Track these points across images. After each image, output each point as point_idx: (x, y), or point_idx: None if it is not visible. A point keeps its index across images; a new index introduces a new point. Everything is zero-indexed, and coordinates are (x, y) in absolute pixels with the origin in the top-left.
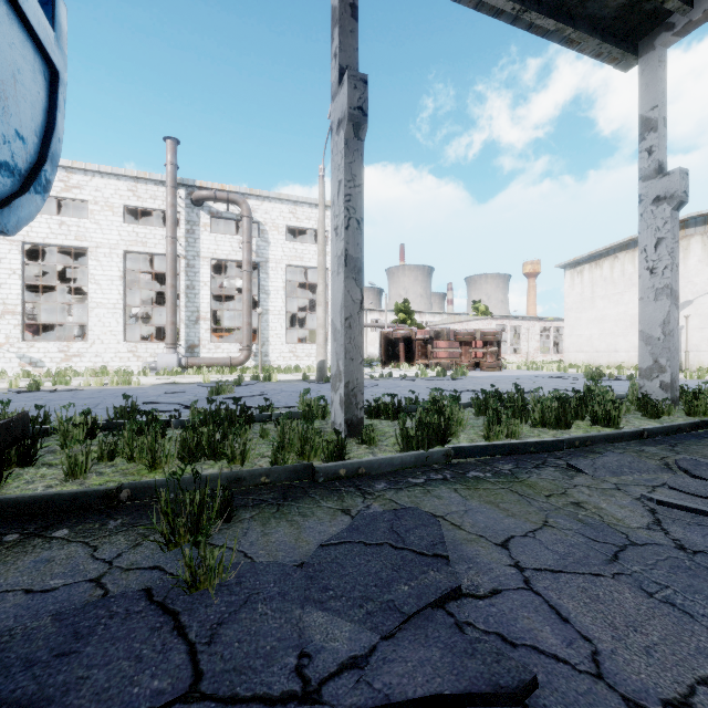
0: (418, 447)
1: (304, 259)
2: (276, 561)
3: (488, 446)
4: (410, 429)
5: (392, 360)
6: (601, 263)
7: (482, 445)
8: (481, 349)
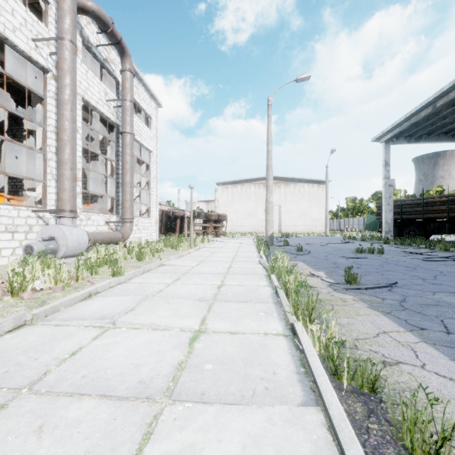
0: None
1: (142, 137)
2: None
3: None
4: None
5: (169, 231)
6: (237, 186)
7: None
8: (216, 224)
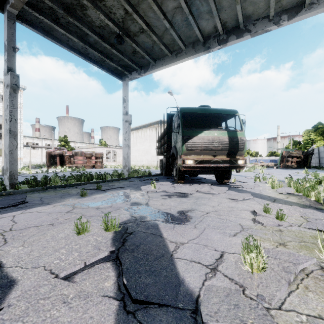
0: (34, 187)
1: None
2: None
3: (57, 185)
4: (33, 183)
5: (53, 164)
6: (138, 131)
7: (55, 185)
8: (95, 160)
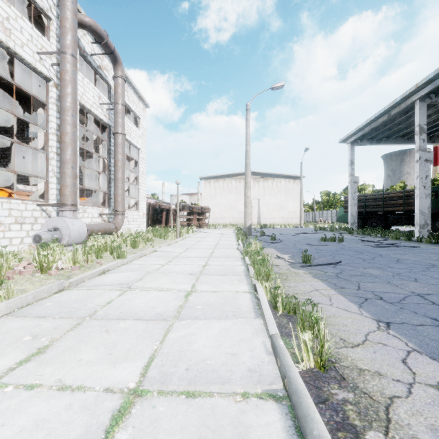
0: None
1: (131, 136)
2: None
3: None
4: None
5: (155, 223)
6: (219, 180)
7: None
8: (199, 216)
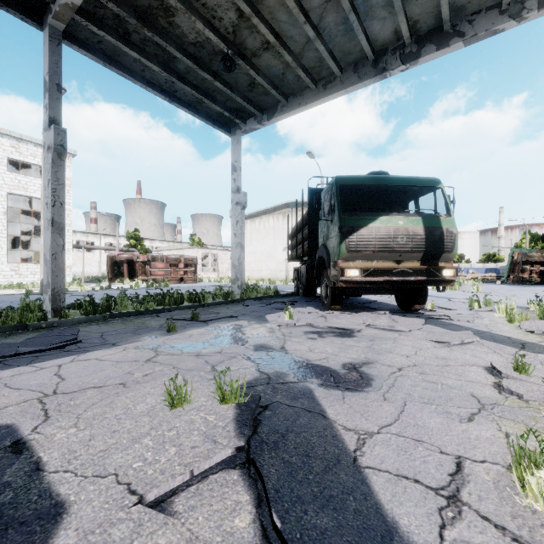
0: (90, 314)
1: (29, 190)
2: (6, 342)
3: (127, 312)
4: (89, 308)
5: (117, 276)
6: (255, 220)
7: (124, 312)
8: (185, 269)
